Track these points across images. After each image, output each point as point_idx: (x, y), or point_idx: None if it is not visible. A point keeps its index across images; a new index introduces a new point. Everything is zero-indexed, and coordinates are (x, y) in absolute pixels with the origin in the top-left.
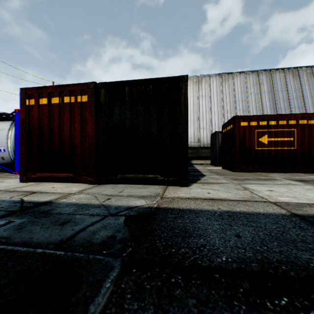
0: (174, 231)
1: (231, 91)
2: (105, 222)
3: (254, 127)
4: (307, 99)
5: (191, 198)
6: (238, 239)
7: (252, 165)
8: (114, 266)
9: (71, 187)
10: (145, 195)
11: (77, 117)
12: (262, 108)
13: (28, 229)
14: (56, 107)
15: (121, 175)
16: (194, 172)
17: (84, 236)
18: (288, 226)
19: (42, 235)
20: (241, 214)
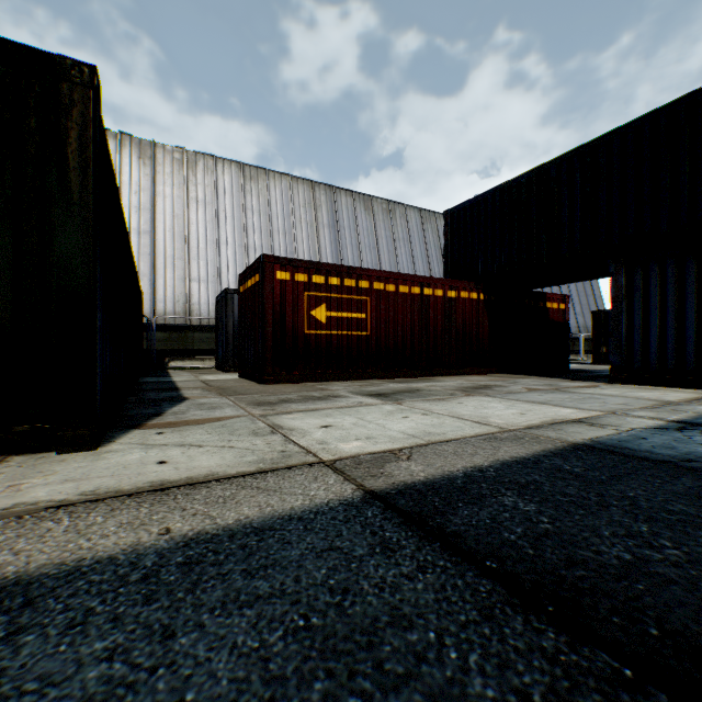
0: None
1: (264, 207)
2: None
3: (304, 286)
4: (384, 252)
5: (74, 502)
6: None
7: (300, 368)
8: None
9: None
10: None
11: None
12: (320, 255)
13: None
14: None
15: None
16: (157, 392)
17: None
18: (360, 553)
19: None
20: (237, 537)
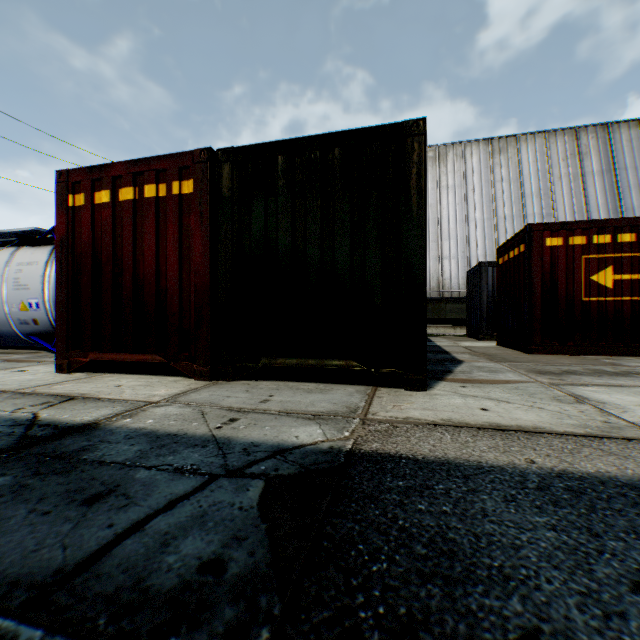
0: (413, 549)
1: (514, 174)
2: (207, 497)
3: (580, 250)
4: None
5: (442, 424)
6: None
7: (575, 338)
8: None
9: (156, 385)
10: (322, 410)
11: (172, 230)
12: (586, 210)
13: None
14: (128, 208)
15: (267, 360)
16: (433, 353)
17: (132, 554)
18: None
19: (19, 542)
20: (607, 485)
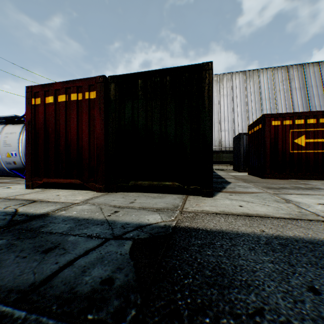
0: (204, 272)
1: (257, 89)
2: (104, 249)
3: (289, 127)
4: None
5: (219, 213)
6: (317, 298)
7: (286, 171)
8: None
9: (77, 195)
10: (160, 207)
11: (85, 117)
12: (292, 107)
13: None
14: (63, 105)
15: (133, 182)
16: (216, 178)
17: (68, 276)
18: None
19: (11, 271)
20: (299, 242)
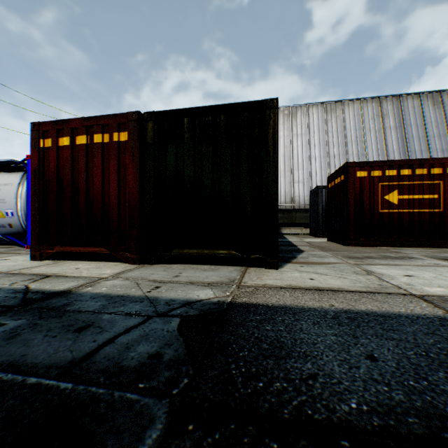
0: (261, 346)
1: (340, 127)
2: (147, 327)
3: (378, 179)
4: None
5: (285, 287)
6: (373, 364)
7: (375, 236)
8: (154, 416)
9: (103, 268)
10: (213, 281)
11: (113, 165)
12: (386, 152)
13: (23, 339)
14: (83, 149)
15: (177, 250)
16: (286, 246)
17: (110, 353)
18: None
19: (44, 350)
20: (370, 315)
